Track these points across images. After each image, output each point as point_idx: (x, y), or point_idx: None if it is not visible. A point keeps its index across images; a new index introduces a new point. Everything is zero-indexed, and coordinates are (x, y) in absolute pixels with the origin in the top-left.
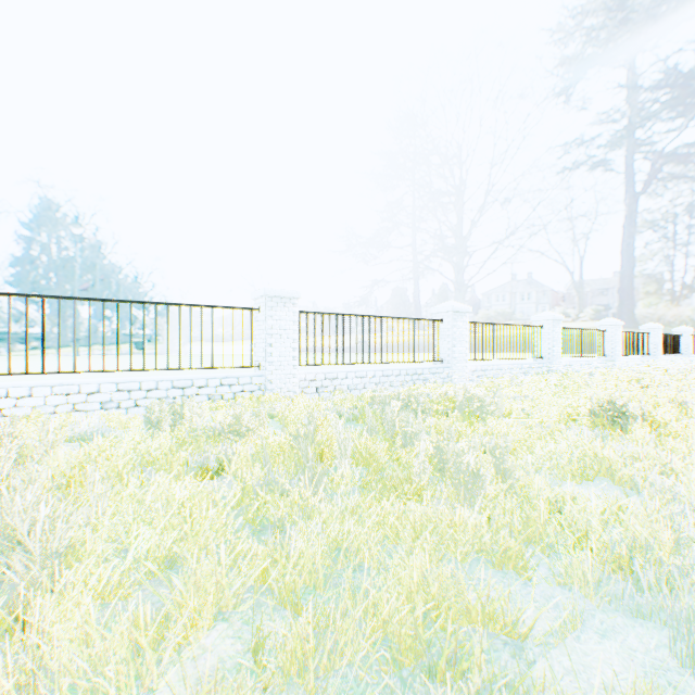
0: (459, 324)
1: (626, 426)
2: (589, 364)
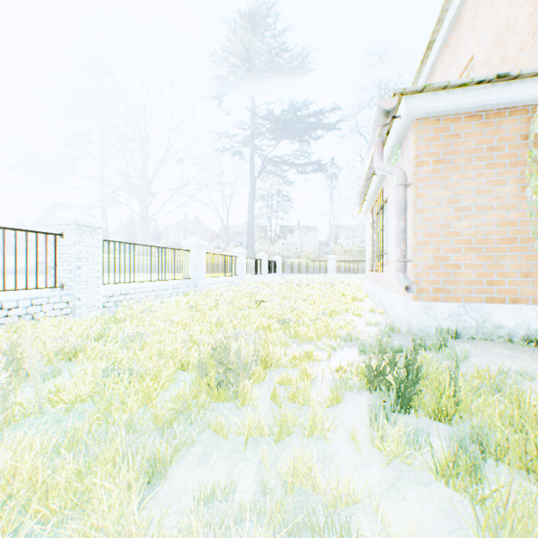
0: (89, 241)
1: (238, 383)
2: (226, 282)
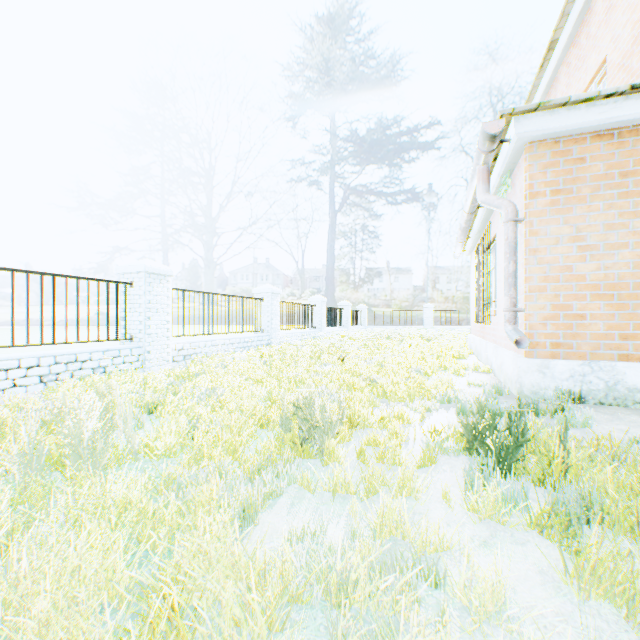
0: (158, 289)
1: (323, 440)
2: (303, 335)
